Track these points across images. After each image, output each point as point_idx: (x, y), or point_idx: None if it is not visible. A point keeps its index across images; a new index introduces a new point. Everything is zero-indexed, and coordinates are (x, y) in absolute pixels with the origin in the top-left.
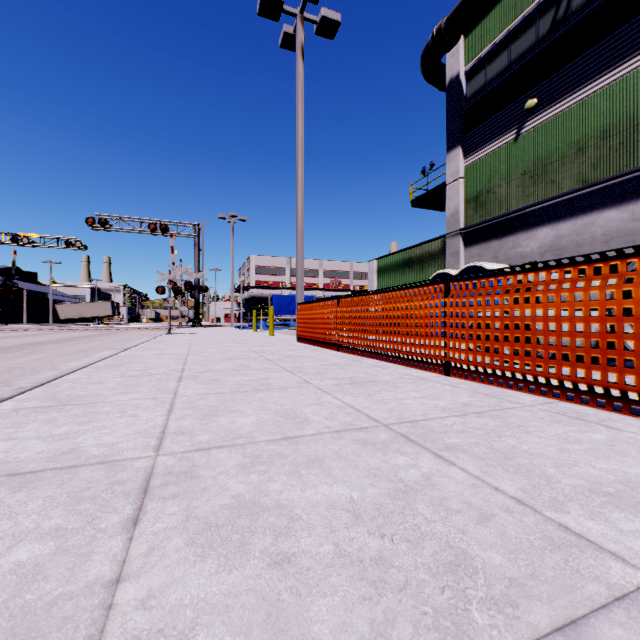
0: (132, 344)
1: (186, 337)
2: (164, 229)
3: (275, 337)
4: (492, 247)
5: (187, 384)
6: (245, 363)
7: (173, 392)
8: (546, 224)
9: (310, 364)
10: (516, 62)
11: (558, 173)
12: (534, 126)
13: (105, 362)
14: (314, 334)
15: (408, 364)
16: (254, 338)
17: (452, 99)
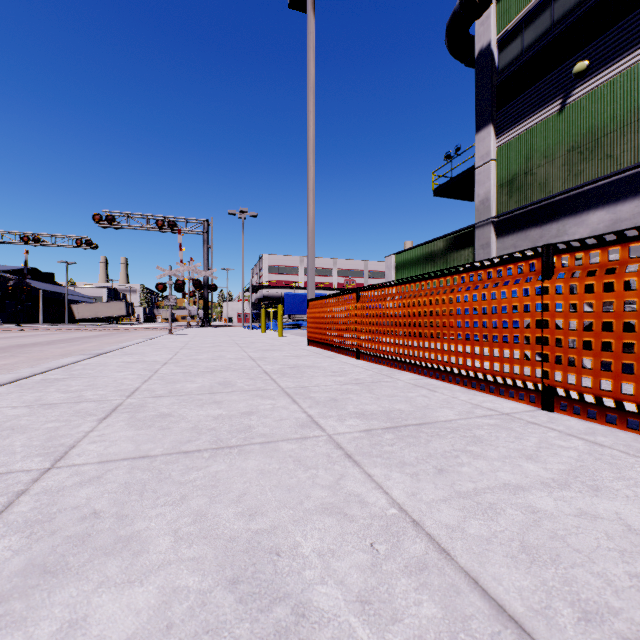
0: (114, 347)
1: (185, 338)
2: (172, 226)
3: (283, 339)
4: (530, 236)
5: (109, 427)
6: (231, 378)
7: (61, 452)
8: (600, 207)
9: (321, 381)
10: (561, 22)
11: (616, 146)
12: (584, 93)
13: (45, 375)
14: (327, 336)
15: (467, 384)
16: (259, 340)
17: (482, 72)
